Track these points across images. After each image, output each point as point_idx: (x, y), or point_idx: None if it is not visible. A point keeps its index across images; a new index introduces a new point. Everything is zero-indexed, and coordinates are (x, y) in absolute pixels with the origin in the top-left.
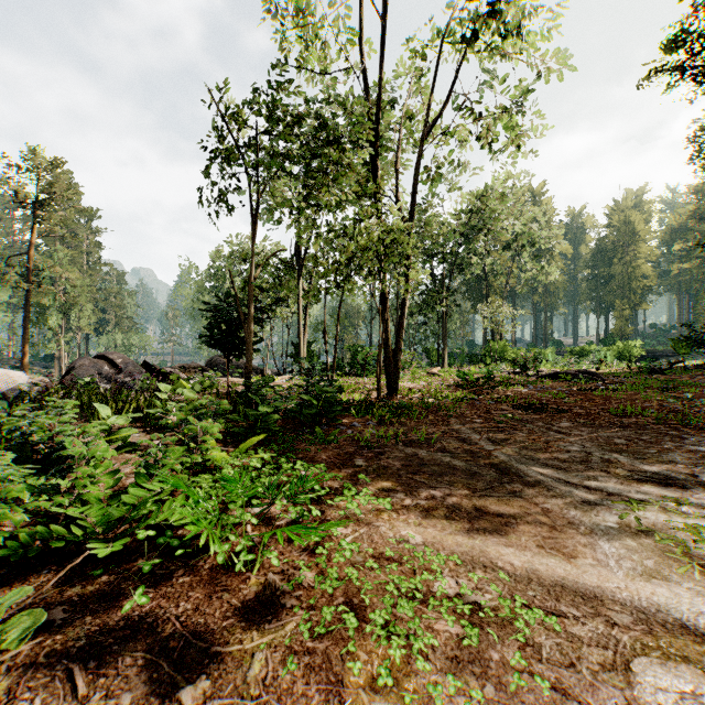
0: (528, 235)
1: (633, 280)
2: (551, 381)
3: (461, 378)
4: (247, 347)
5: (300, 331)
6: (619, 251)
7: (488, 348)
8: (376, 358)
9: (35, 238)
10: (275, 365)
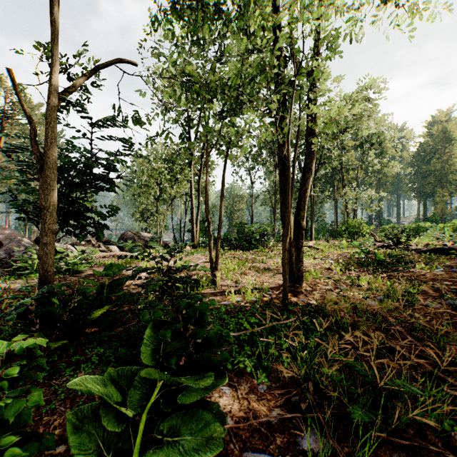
0: (377, 135)
1: (448, 174)
2: (440, 257)
3: (362, 257)
4: (42, 217)
5: (193, 209)
6: (438, 153)
7: (347, 225)
8: (260, 233)
9: (3, 143)
10: (175, 238)
